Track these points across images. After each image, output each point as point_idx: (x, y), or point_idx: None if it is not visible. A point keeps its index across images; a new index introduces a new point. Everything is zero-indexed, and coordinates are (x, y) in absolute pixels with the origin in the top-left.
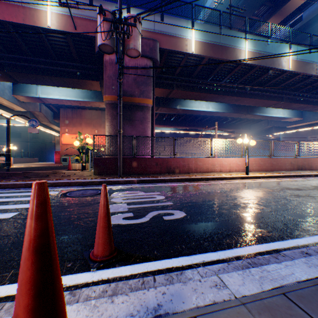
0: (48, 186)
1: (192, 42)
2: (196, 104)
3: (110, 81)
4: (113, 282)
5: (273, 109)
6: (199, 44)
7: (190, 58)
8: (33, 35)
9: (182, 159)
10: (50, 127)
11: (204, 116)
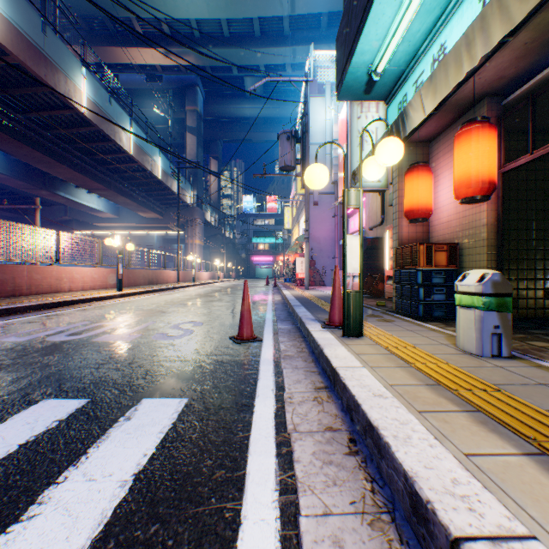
0: None
1: None
2: None
3: None
4: (279, 337)
5: (87, 193)
6: (2, 20)
7: None
8: None
9: (1, 268)
10: None
11: None
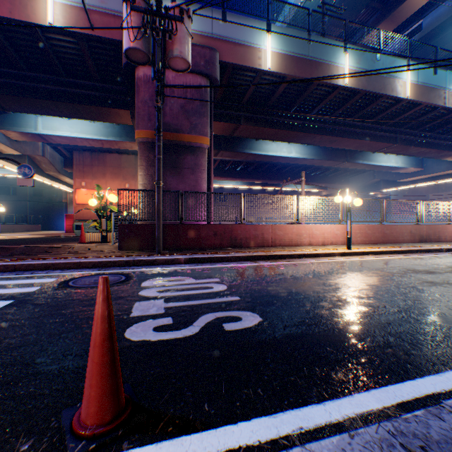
0: (43, 268)
1: (267, 54)
2: (272, 146)
3: (144, 109)
4: None
5: (382, 154)
6: (278, 57)
7: (264, 78)
8: (27, 37)
9: (253, 227)
10: (60, 180)
11: (284, 164)
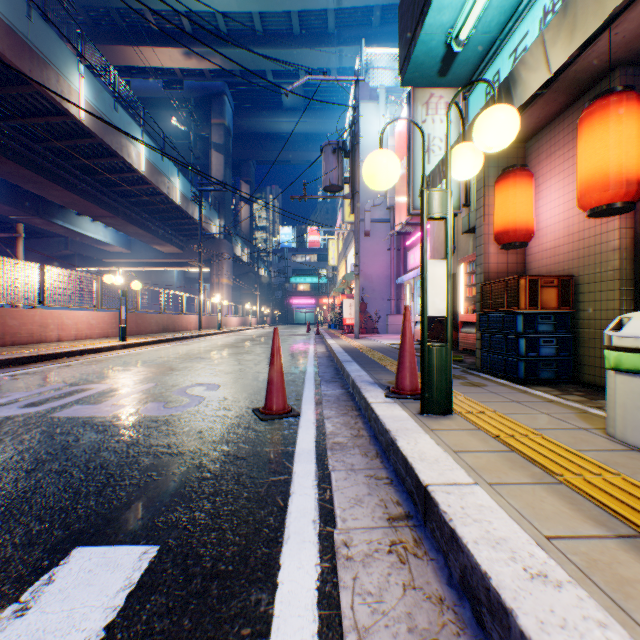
0: None
1: None
2: None
3: None
4: (323, 408)
5: (91, 222)
6: None
7: None
8: None
9: None
10: None
11: None
